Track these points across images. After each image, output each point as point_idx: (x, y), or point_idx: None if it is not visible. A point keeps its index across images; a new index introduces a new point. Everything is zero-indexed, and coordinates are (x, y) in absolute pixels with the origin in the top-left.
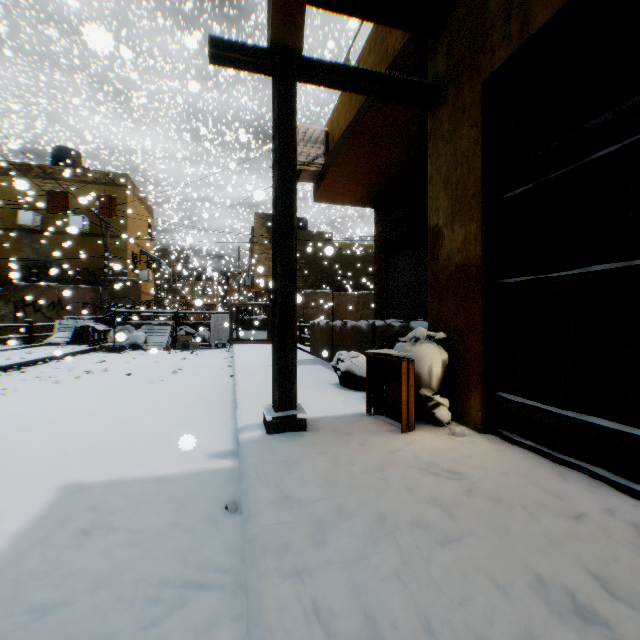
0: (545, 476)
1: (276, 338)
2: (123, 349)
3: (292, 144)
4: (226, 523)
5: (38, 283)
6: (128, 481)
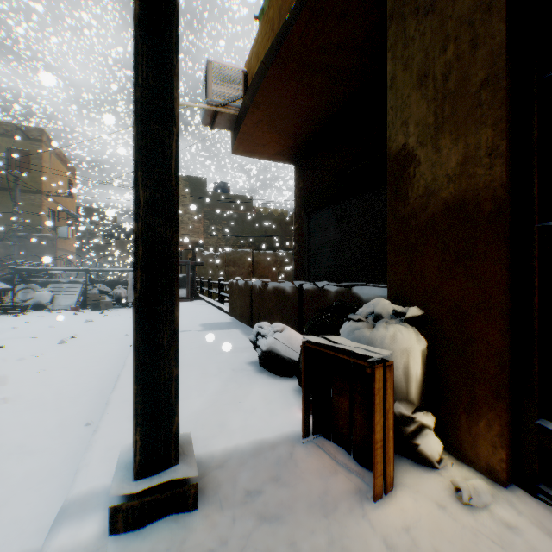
0: None
1: (135, 329)
2: (23, 310)
3: None
4: None
5: None
6: None
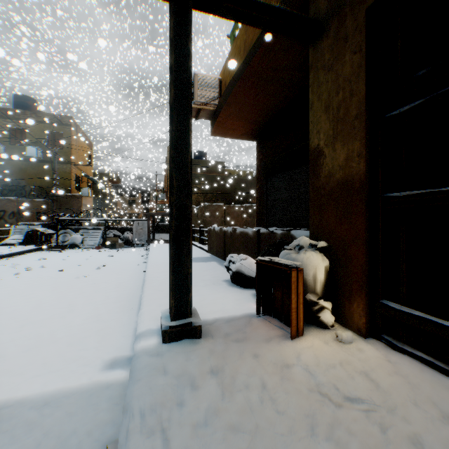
0: None
1: (172, 249)
2: (64, 248)
3: (187, 64)
4: None
5: (1, 197)
6: (10, 404)
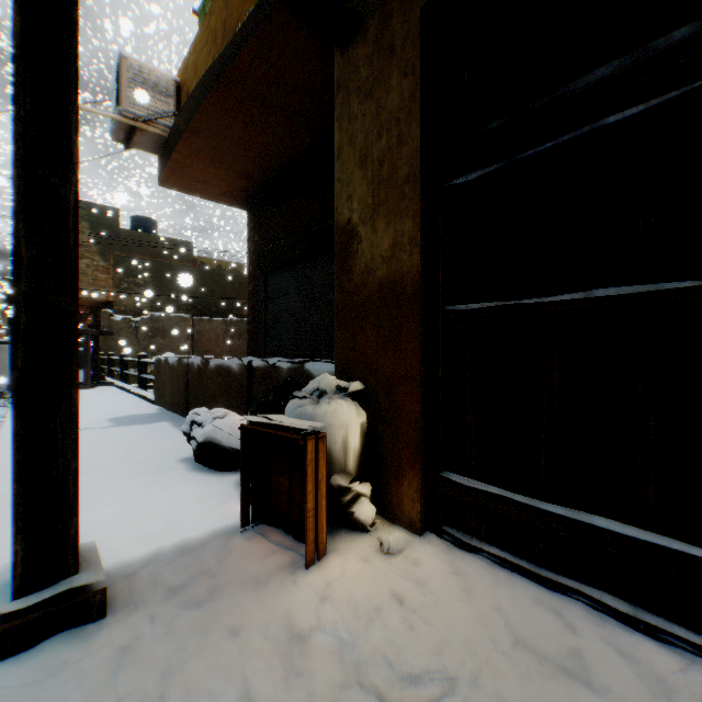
0: (548, 628)
1: (18, 416)
2: None
3: None
4: None
5: None
6: None
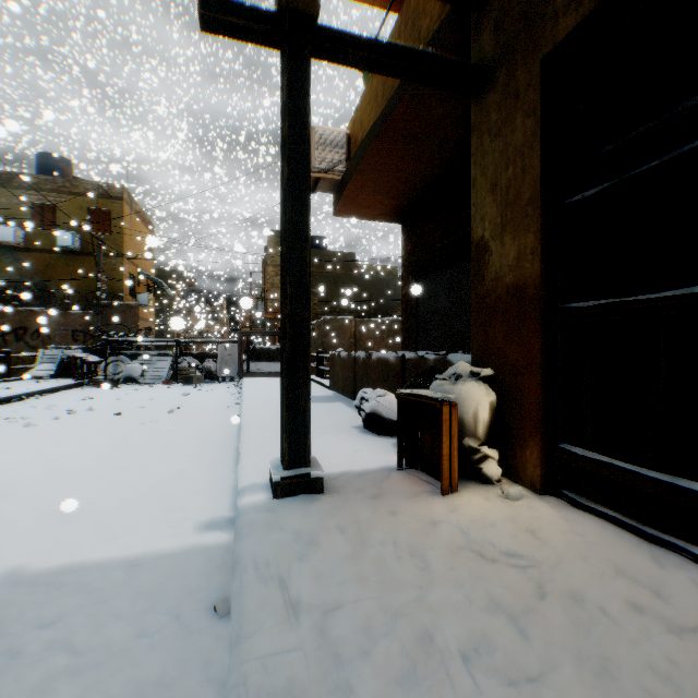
0: (634, 560)
1: (285, 377)
2: (116, 383)
3: (305, 134)
4: (212, 634)
5: (20, 308)
6: (89, 566)
